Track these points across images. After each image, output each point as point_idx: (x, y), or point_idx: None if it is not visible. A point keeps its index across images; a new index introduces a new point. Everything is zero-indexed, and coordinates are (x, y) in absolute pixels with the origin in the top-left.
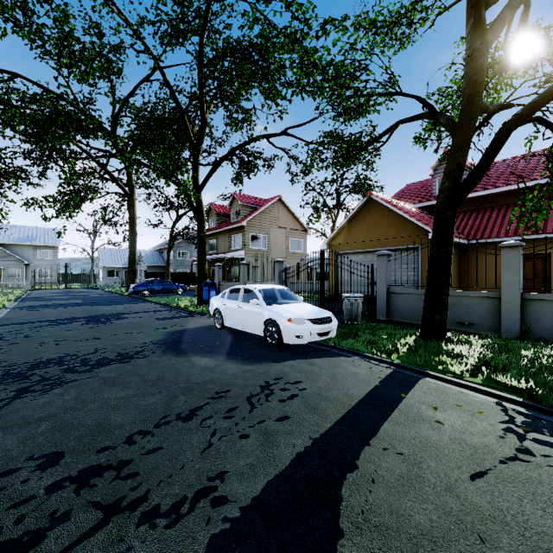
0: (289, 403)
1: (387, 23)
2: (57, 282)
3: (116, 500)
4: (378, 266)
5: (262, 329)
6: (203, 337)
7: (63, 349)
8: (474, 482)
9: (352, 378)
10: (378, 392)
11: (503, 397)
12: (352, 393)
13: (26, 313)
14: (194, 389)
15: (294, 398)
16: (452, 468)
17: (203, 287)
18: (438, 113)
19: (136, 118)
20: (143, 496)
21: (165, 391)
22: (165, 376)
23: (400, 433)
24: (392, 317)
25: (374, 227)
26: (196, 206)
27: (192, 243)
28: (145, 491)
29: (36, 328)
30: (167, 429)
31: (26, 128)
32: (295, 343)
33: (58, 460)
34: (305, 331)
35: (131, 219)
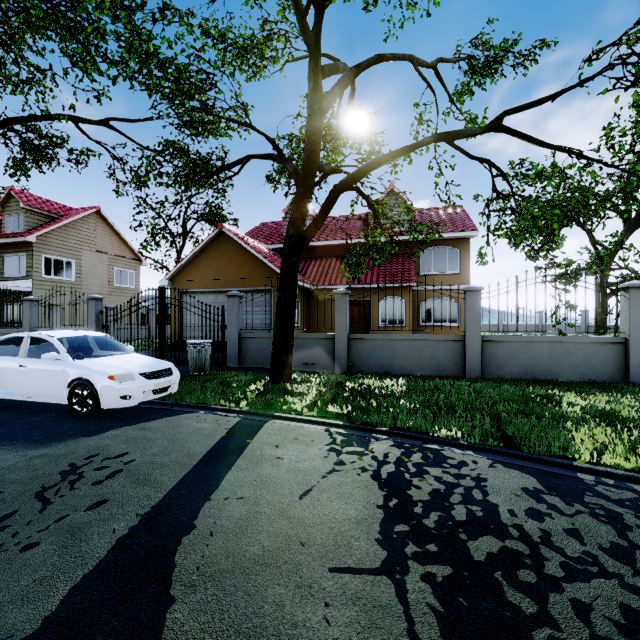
0: (108, 484)
1: (239, 45)
2: None
3: None
4: (229, 308)
5: (65, 395)
6: None
7: None
8: (302, 500)
9: (196, 434)
10: (223, 444)
11: (330, 423)
12: (195, 451)
13: None
14: None
15: (116, 476)
16: (286, 495)
17: None
18: (286, 159)
19: None
20: None
21: None
22: None
23: (243, 478)
24: (244, 363)
25: (226, 265)
26: None
27: None
28: None
29: None
30: None
31: None
32: (120, 407)
33: None
34: (135, 389)
35: None
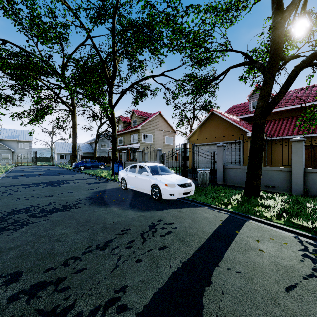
0: (166, 238)
1: (223, 9)
2: (31, 162)
3: (53, 308)
4: (217, 152)
5: (149, 190)
6: (114, 194)
7: (30, 202)
8: (289, 293)
9: (205, 220)
10: (221, 230)
11: (298, 233)
12: (205, 230)
13: (10, 180)
14: (108, 228)
15: (169, 234)
16: (273, 283)
17: (115, 164)
18: (254, 61)
19: (76, 66)
20: (72, 304)
21: (90, 230)
22: (90, 219)
23: (237, 258)
24: (226, 182)
25: (215, 130)
26: (111, 117)
27: (109, 139)
28: (73, 300)
29: (15, 189)
30: (90, 256)
31: (10, 71)
32: (169, 198)
33: (18, 277)
34: (175, 191)
35: (74, 125)
